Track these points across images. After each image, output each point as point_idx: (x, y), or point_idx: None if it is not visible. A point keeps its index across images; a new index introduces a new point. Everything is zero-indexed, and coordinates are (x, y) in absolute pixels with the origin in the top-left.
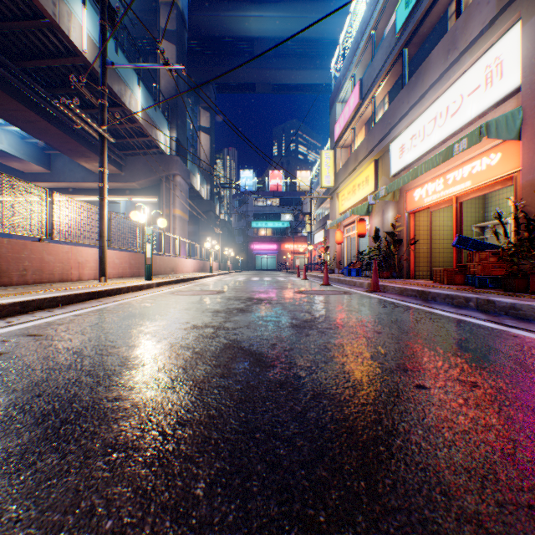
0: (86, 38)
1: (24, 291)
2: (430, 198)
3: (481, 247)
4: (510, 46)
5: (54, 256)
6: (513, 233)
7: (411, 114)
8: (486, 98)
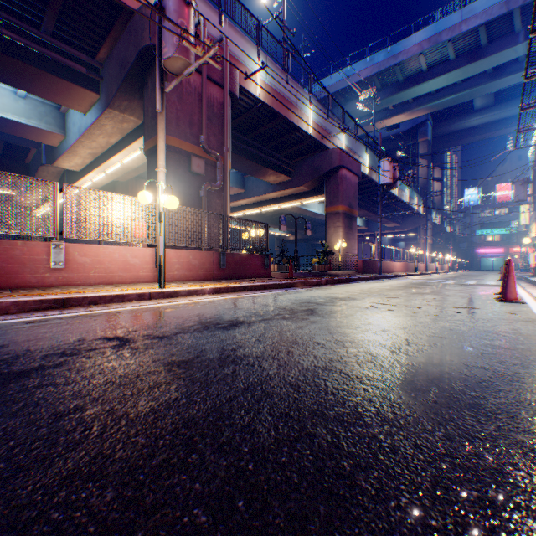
0: (407, 198)
1: None
2: None
3: None
4: None
5: (418, 266)
6: None
7: None
8: None
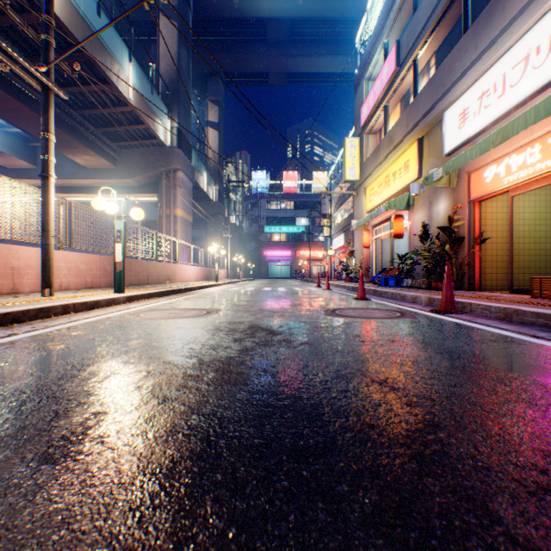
0: None
1: None
2: (515, 176)
3: None
4: None
5: None
6: None
7: (482, 63)
8: None
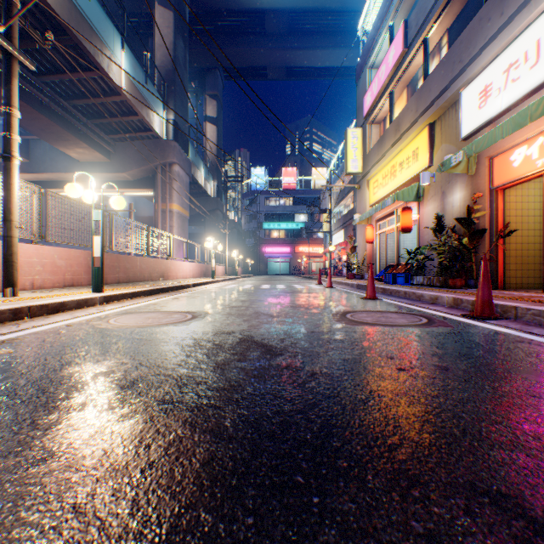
0: None
1: None
2: None
3: None
4: None
5: None
6: None
7: (510, 29)
8: None
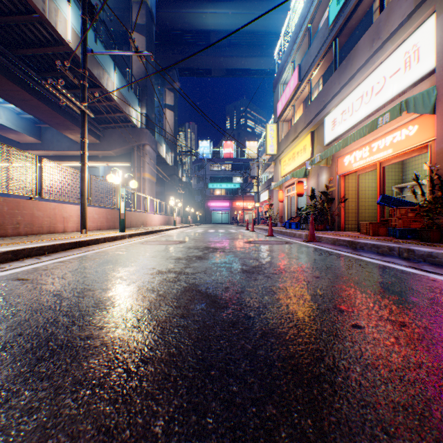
0: (70, 30)
1: (17, 241)
2: (358, 163)
3: (401, 204)
4: (425, 35)
5: (43, 212)
6: (428, 193)
7: (342, 93)
8: (405, 79)
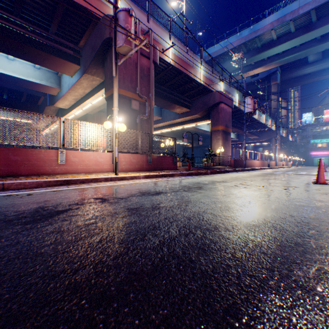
0: (263, 120)
1: None
2: None
3: None
4: None
5: (270, 163)
6: None
7: None
8: None
